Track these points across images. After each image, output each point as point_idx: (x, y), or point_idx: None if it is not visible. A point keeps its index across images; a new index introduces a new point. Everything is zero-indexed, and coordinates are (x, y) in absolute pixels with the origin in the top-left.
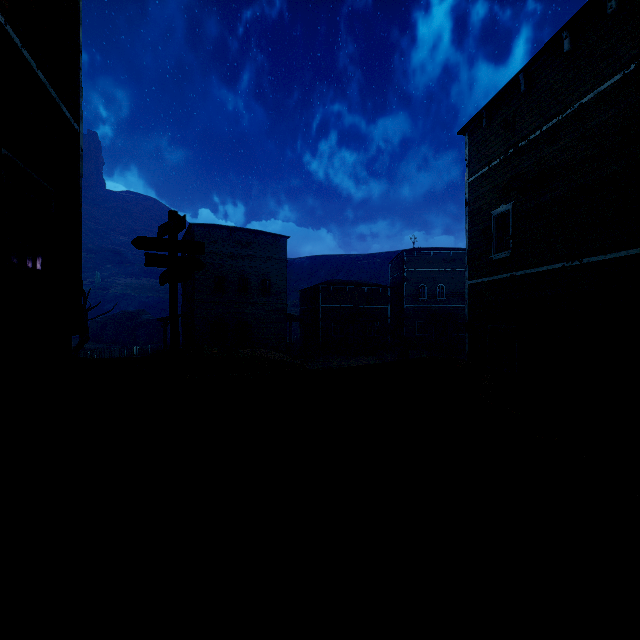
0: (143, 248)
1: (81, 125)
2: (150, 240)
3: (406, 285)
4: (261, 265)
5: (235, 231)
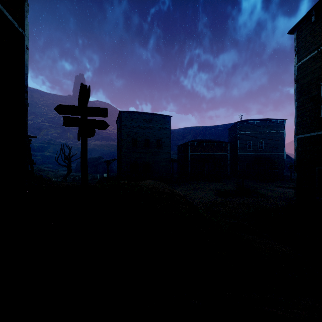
0: (62, 113)
1: (26, 31)
2: (67, 107)
3: (239, 141)
4: (156, 132)
5: (143, 114)
